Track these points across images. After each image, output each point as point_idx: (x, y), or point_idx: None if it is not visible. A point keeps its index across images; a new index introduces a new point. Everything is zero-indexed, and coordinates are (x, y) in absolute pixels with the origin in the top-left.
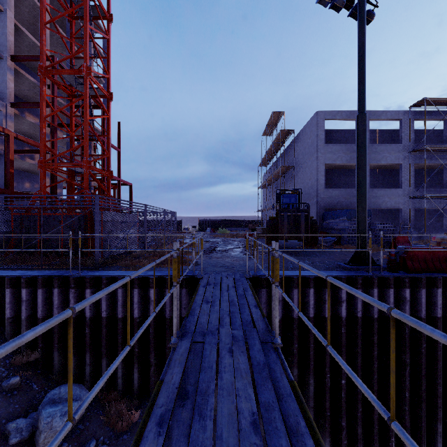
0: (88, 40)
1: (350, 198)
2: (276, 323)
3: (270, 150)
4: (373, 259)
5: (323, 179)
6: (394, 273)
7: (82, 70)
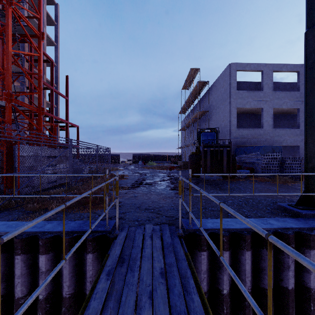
0: None
1: (257, 136)
2: None
3: (188, 100)
4: None
5: (234, 121)
6: None
7: None
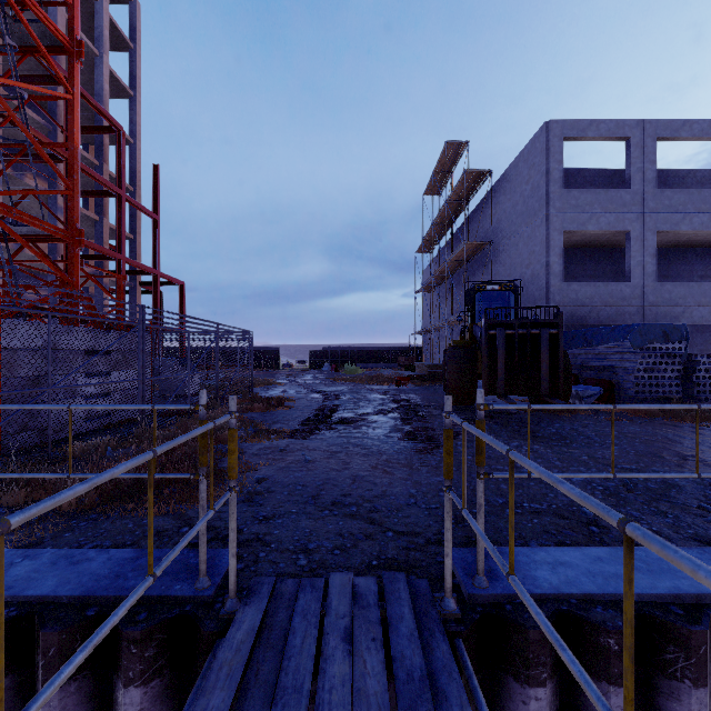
0: None
1: (617, 302)
2: None
3: (440, 218)
4: None
5: (559, 264)
6: None
7: None
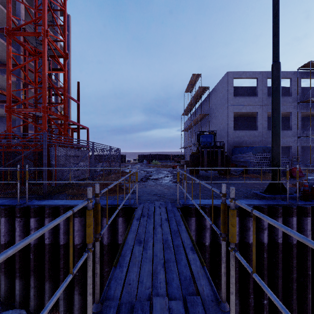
0: (46, 8)
1: (253, 137)
2: (233, 301)
3: (191, 103)
4: (285, 188)
5: (232, 124)
6: (308, 202)
7: (40, 32)
